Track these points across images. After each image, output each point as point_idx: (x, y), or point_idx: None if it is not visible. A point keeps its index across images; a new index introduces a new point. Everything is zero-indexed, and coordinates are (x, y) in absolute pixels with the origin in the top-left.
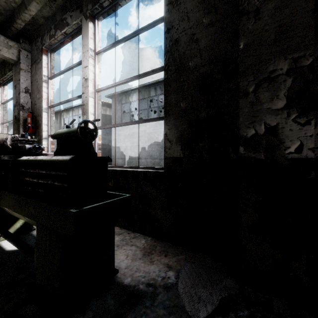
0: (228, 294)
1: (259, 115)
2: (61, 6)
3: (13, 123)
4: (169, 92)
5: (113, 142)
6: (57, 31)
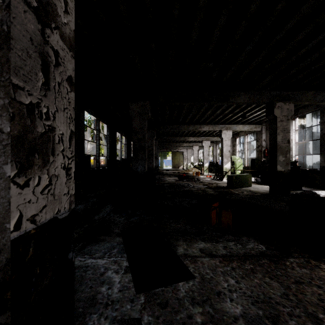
0: None
1: None
2: None
3: (258, 152)
4: (321, 148)
5: (307, 149)
6: None
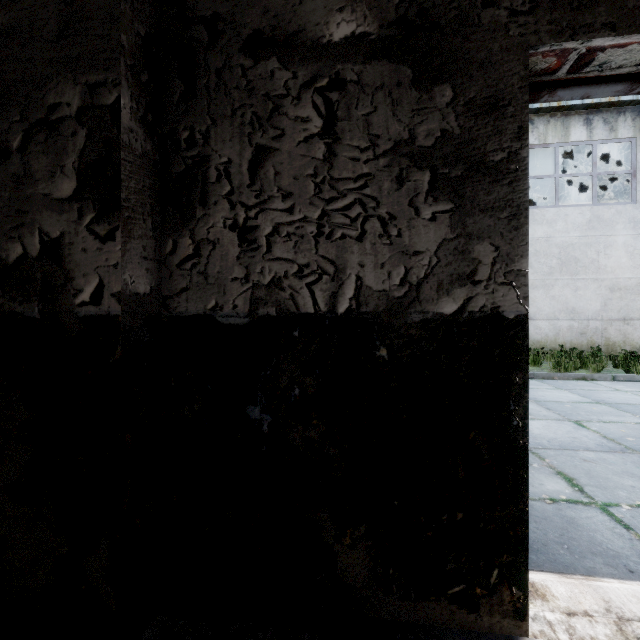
0: None
1: (31, 210)
2: None
3: None
4: None
5: None
6: None
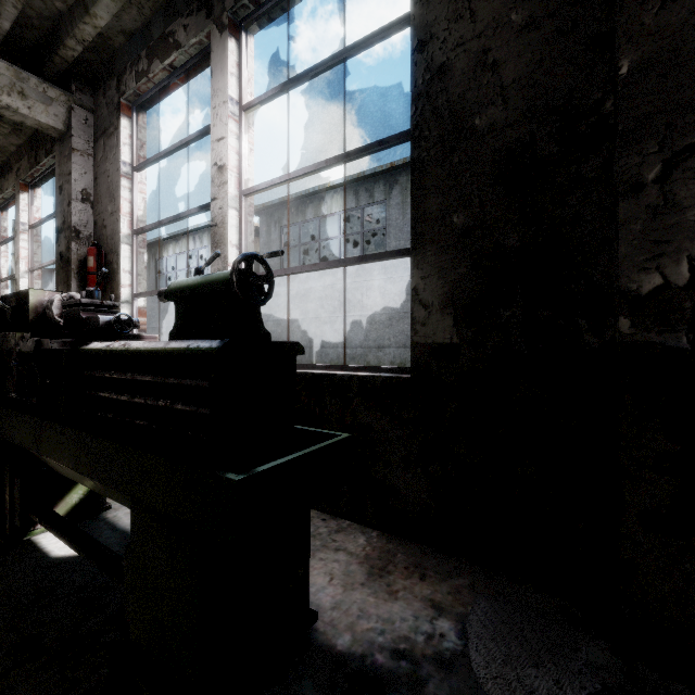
0: (602, 687)
1: (674, 239)
2: (164, 6)
3: (56, 269)
4: (424, 191)
5: (263, 311)
6: (153, 62)
